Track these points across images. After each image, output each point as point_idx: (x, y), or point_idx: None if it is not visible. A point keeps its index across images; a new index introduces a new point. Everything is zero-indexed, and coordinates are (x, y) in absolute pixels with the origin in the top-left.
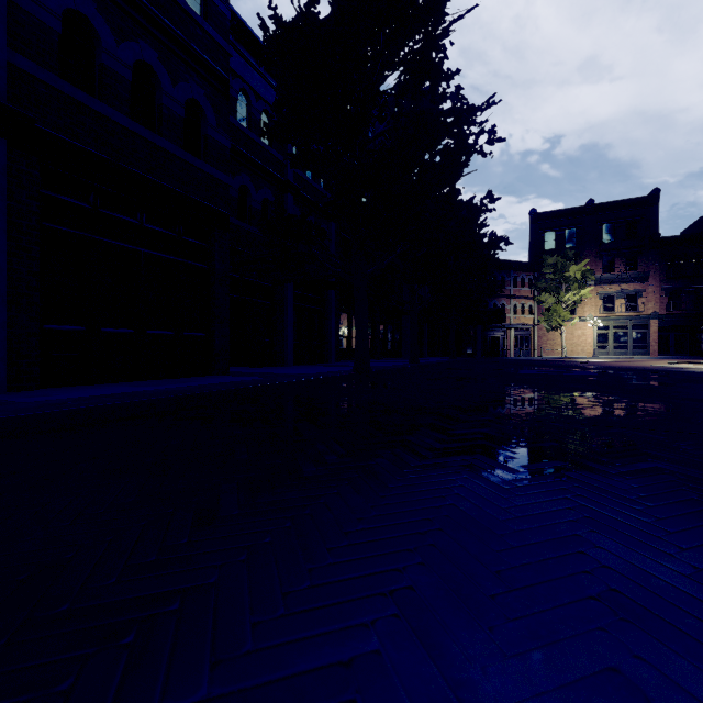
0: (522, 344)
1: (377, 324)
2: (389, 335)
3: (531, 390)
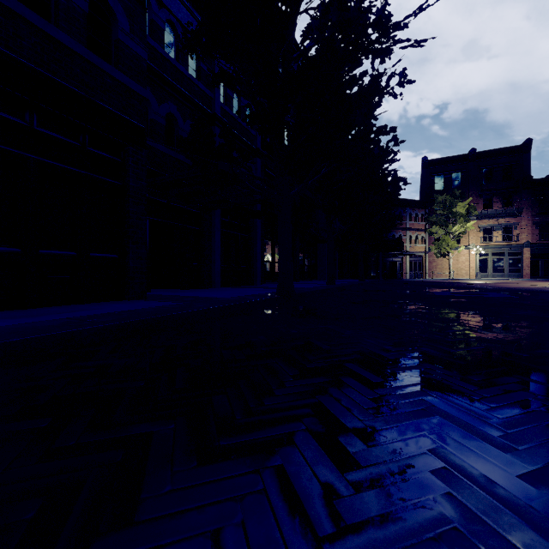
0: (415, 268)
1: (297, 251)
2: (307, 260)
3: (485, 319)
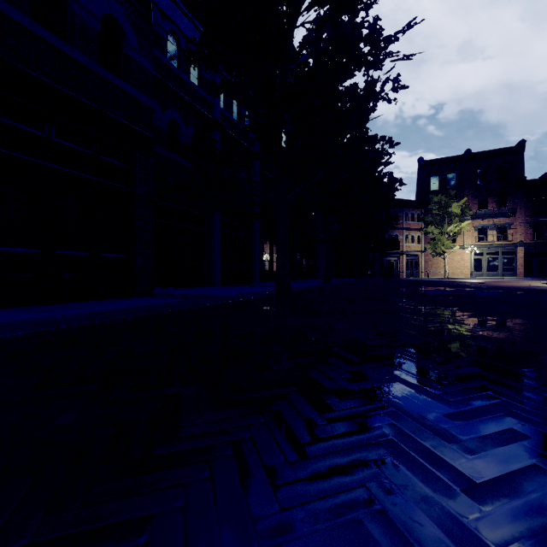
0: (412, 267)
1: (294, 250)
2: (304, 260)
3: (464, 314)
